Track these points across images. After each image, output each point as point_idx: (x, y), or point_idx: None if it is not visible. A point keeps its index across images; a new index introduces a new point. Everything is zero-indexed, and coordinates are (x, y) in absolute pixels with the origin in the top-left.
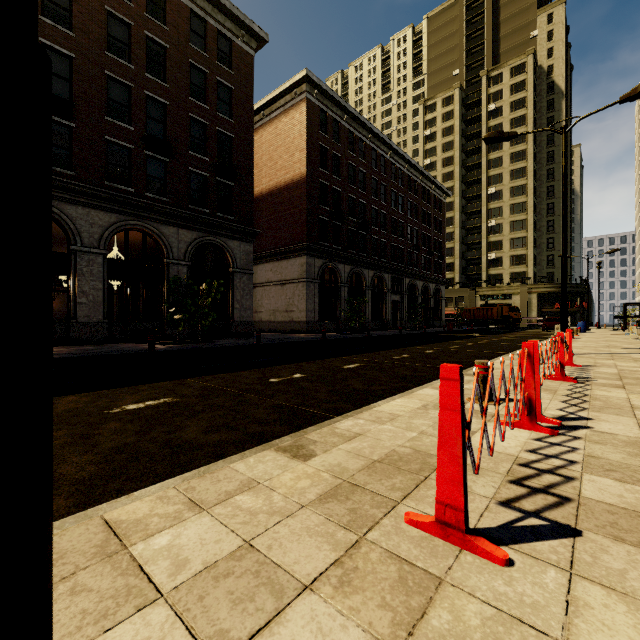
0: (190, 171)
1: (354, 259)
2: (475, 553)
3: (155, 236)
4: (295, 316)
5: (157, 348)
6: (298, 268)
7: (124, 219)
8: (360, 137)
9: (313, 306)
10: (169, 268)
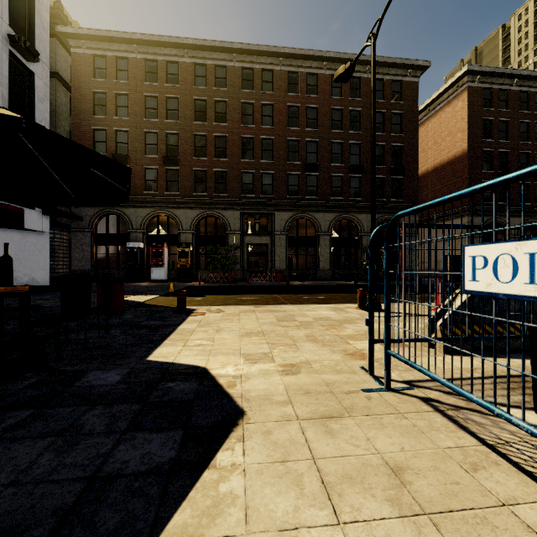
0: None
1: (527, 211)
2: None
3: (354, 221)
4: None
5: (358, 283)
6: None
7: (339, 215)
8: (536, 91)
9: None
10: (362, 238)
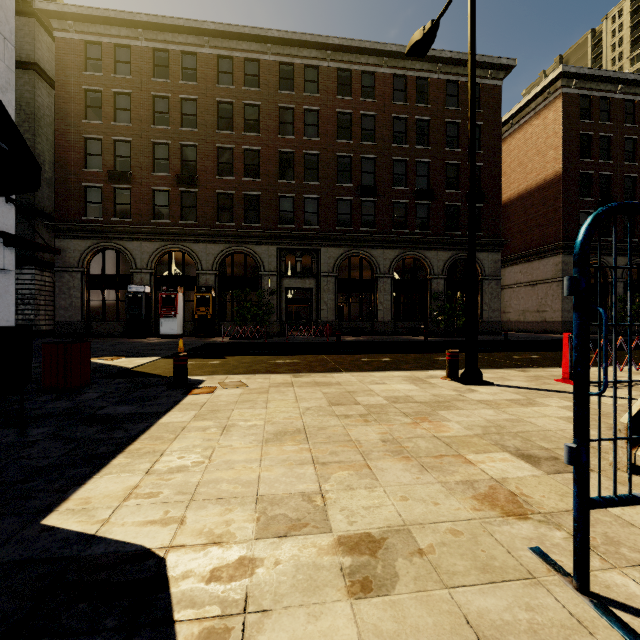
0: (446, 205)
1: (634, 248)
2: (571, 384)
3: (421, 260)
4: (548, 316)
5: (428, 339)
6: (551, 268)
7: (402, 252)
8: None
9: (570, 306)
10: (431, 282)
